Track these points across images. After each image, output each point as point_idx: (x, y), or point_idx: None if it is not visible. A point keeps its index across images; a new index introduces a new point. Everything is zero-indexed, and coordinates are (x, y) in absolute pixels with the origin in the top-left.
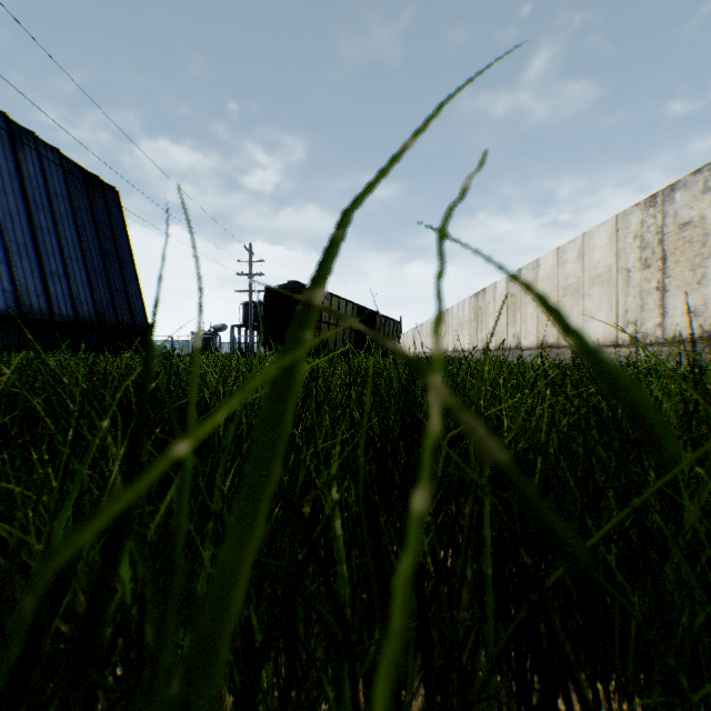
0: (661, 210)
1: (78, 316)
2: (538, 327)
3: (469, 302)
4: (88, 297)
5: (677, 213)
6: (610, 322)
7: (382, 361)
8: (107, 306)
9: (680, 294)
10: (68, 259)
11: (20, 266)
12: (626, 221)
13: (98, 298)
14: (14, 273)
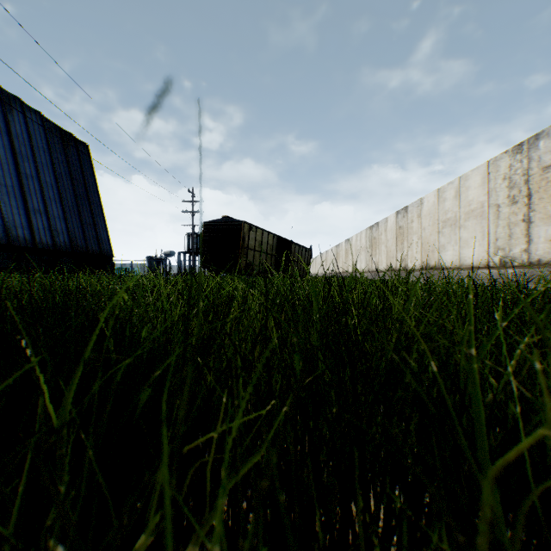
0: (527, 156)
1: (55, 244)
2: (422, 252)
3: (365, 233)
4: (63, 229)
5: (540, 158)
6: (483, 248)
7: (300, 281)
8: (79, 236)
9: (543, 225)
10: (47, 199)
11: (8, 204)
12: (496, 166)
13: (71, 230)
14: (4, 210)
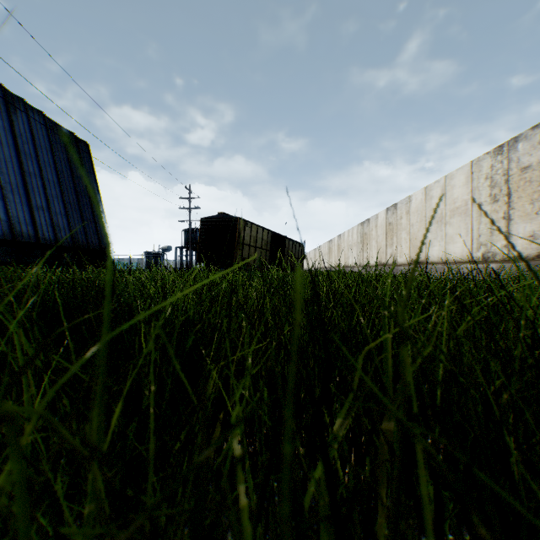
0: (507, 157)
1: (57, 239)
2: (410, 248)
3: (357, 229)
4: (65, 225)
5: (519, 159)
6: (466, 244)
7: (291, 274)
8: (80, 232)
9: (522, 222)
10: (50, 196)
11: (13, 201)
12: (479, 166)
13: (73, 226)
14: (8, 207)
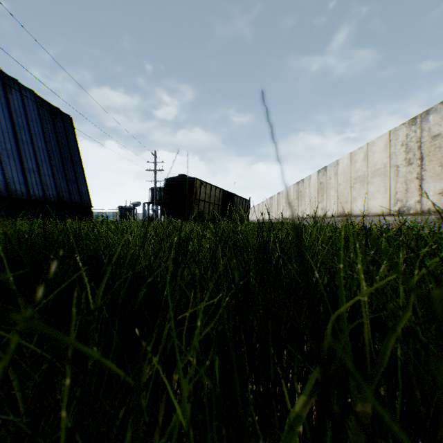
0: (419, 127)
1: (46, 196)
2: (338, 203)
3: (293, 188)
4: (52, 184)
5: (430, 129)
6: (385, 200)
7: (240, 225)
8: (64, 190)
9: (432, 182)
10: (39, 160)
11: (8, 164)
12: (396, 135)
13: (58, 185)
14: (5, 169)
